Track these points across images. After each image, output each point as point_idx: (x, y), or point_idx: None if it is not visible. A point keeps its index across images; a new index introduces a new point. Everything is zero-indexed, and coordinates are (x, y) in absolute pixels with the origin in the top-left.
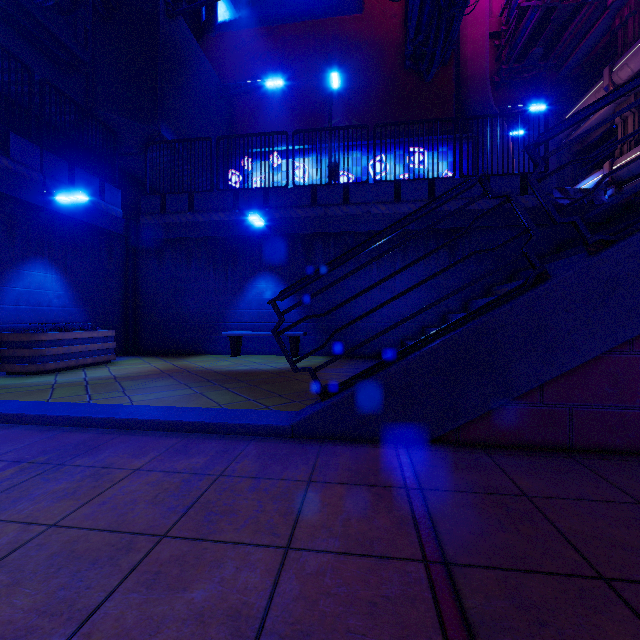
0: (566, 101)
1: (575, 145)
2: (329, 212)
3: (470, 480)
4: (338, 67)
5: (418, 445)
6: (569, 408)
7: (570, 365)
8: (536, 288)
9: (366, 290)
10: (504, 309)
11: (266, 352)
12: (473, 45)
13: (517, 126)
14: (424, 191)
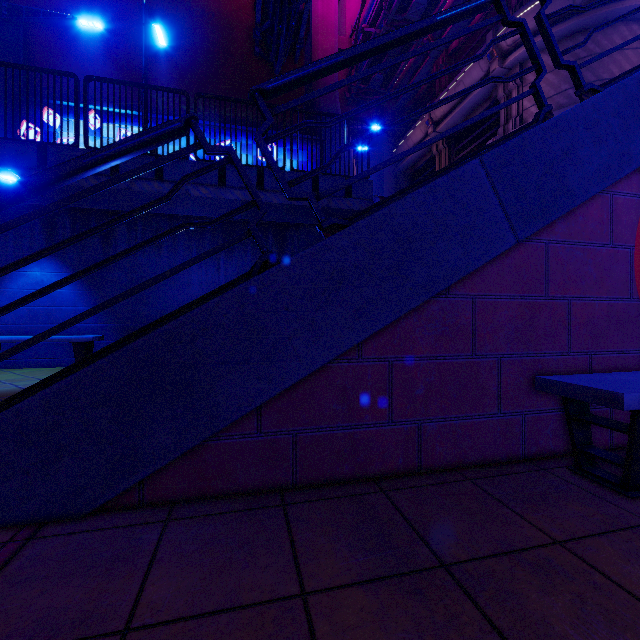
0: (402, 129)
1: (408, 168)
2: (136, 187)
3: (58, 608)
4: (159, 18)
5: (65, 523)
6: (293, 434)
7: (291, 379)
8: (252, 278)
9: (1, 271)
10: (207, 306)
11: (41, 363)
12: (324, 53)
13: (365, 143)
14: (252, 179)
